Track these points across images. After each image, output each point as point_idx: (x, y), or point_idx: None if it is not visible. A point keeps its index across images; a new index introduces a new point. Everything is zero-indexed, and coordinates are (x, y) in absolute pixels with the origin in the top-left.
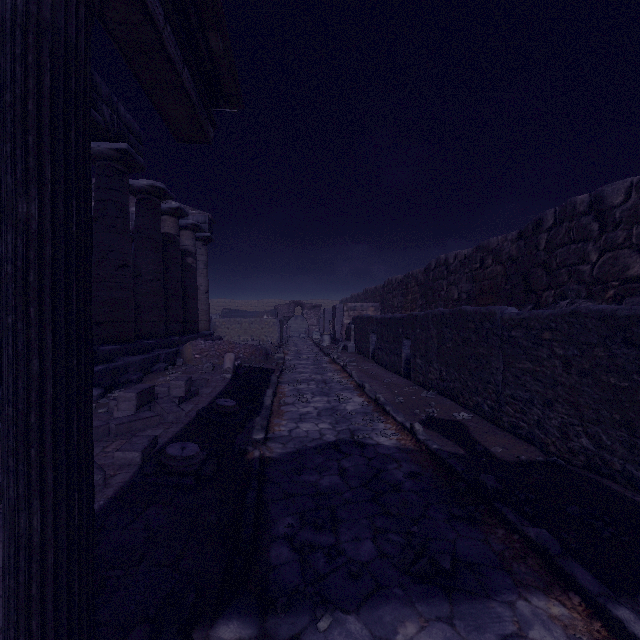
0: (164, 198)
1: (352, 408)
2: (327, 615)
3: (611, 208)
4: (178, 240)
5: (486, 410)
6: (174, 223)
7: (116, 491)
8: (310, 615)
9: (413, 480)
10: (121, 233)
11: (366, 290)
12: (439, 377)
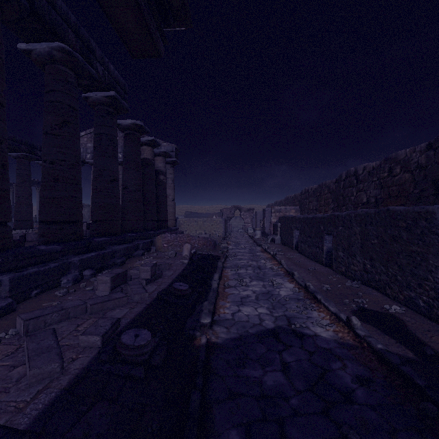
0: (143, 133)
1: (285, 293)
2: None
3: None
4: (153, 163)
5: (421, 305)
6: (150, 151)
7: (70, 380)
8: None
9: (364, 388)
10: (111, 157)
11: (287, 197)
12: (363, 269)
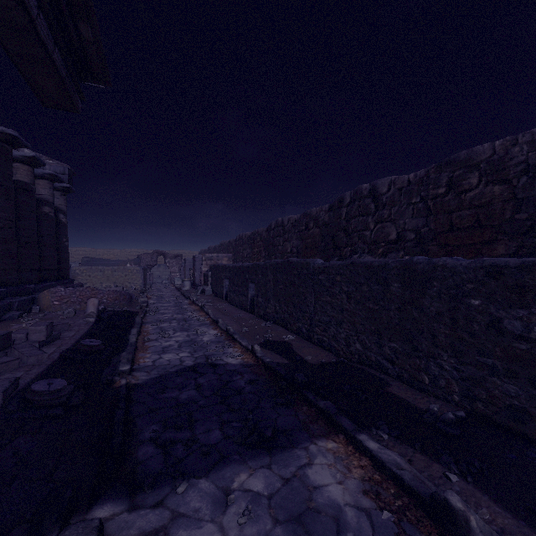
0: (17, 146)
1: (208, 339)
2: (184, 482)
3: (381, 195)
4: (33, 189)
5: (304, 332)
6: (28, 171)
7: None
8: (171, 486)
9: (251, 385)
10: None
11: (222, 243)
12: (274, 311)
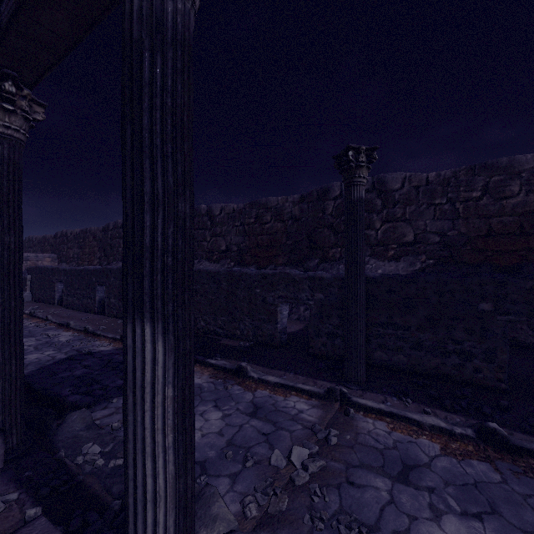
0: None
1: (66, 339)
2: (115, 398)
3: (215, 216)
4: None
5: None
6: None
7: None
8: (107, 402)
9: None
10: None
11: (30, 238)
12: None
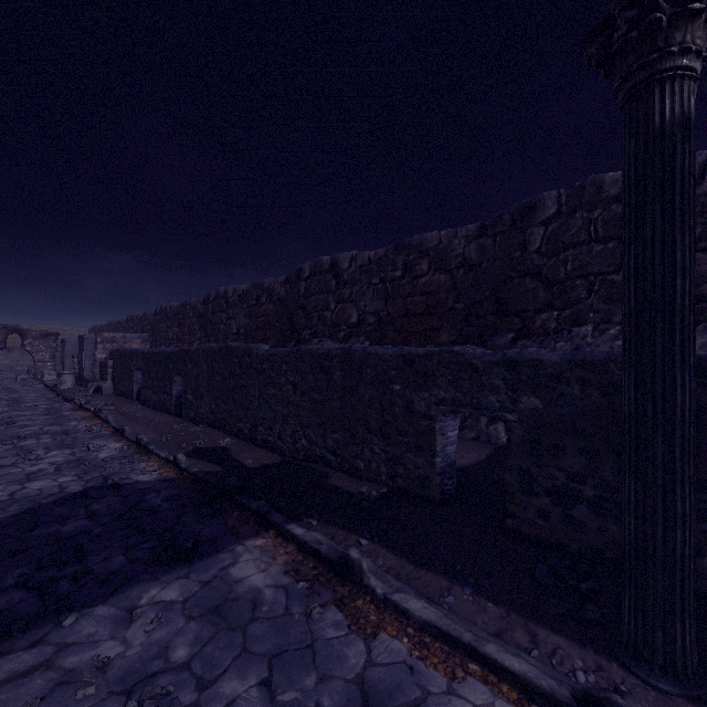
0: None
1: (107, 455)
2: (73, 614)
3: (342, 271)
4: None
5: (247, 433)
6: None
7: None
8: (54, 623)
9: (171, 501)
10: None
11: (132, 317)
12: (209, 410)
